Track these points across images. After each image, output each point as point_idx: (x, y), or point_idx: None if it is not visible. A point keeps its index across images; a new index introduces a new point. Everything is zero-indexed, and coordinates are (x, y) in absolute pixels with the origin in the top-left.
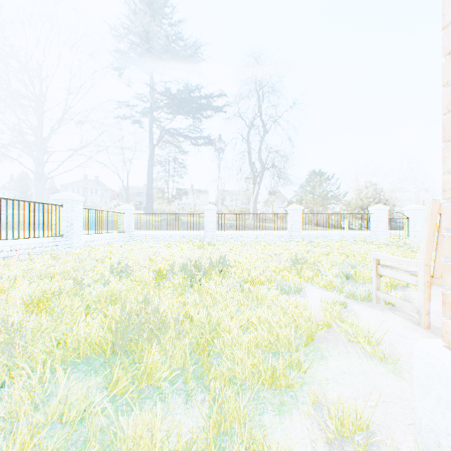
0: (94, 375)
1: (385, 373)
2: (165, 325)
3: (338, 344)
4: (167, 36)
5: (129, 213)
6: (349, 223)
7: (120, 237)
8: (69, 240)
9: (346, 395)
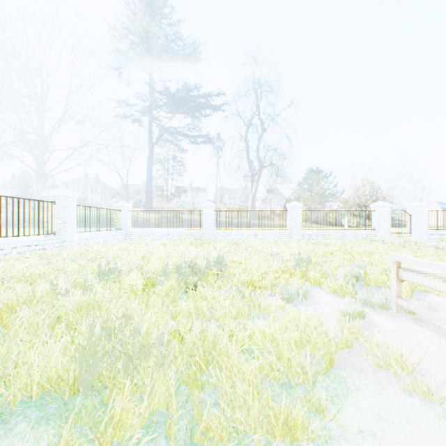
0: (43, 430)
1: (436, 421)
2: (147, 350)
3: (364, 372)
4: (166, 35)
5: (125, 211)
6: (350, 220)
7: (117, 234)
8: (62, 238)
9: None
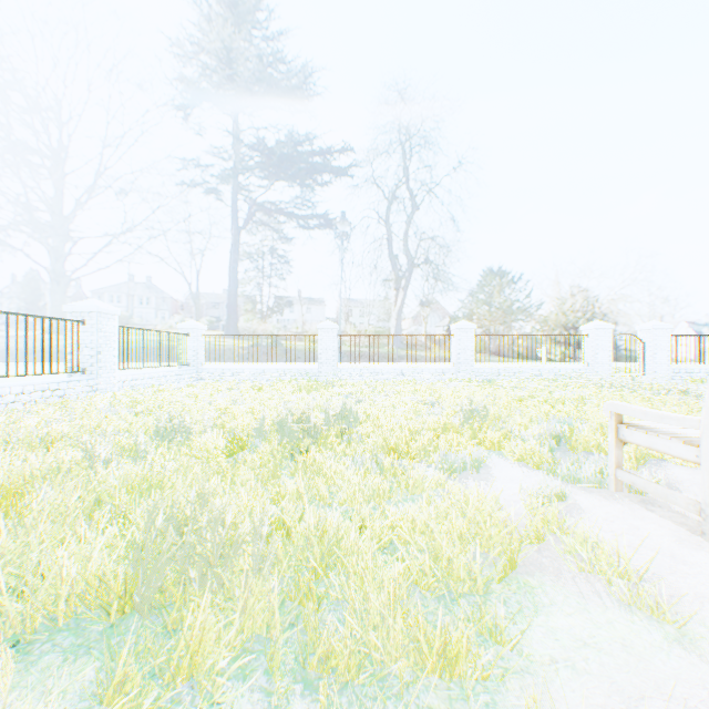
0: (82, 662)
1: (664, 646)
2: (236, 546)
3: (563, 578)
4: (259, 55)
5: (196, 335)
6: (550, 350)
7: (182, 373)
8: (94, 379)
9: (598, 703)
